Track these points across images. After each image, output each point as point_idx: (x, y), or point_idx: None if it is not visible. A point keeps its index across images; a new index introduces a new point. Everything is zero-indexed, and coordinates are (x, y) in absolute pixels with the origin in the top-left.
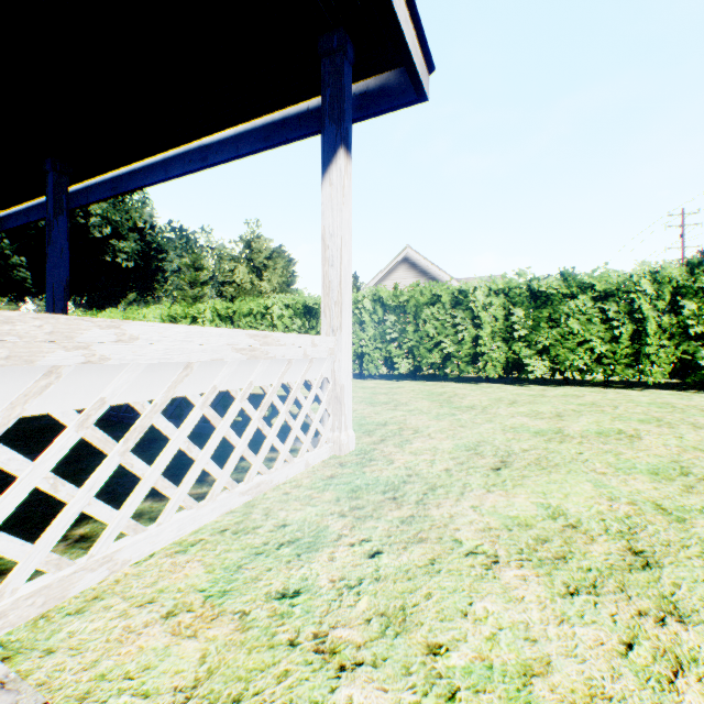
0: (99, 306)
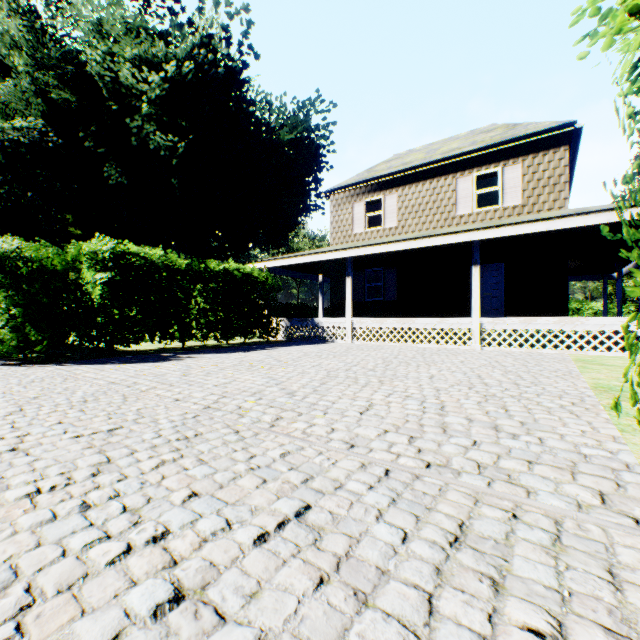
0: None
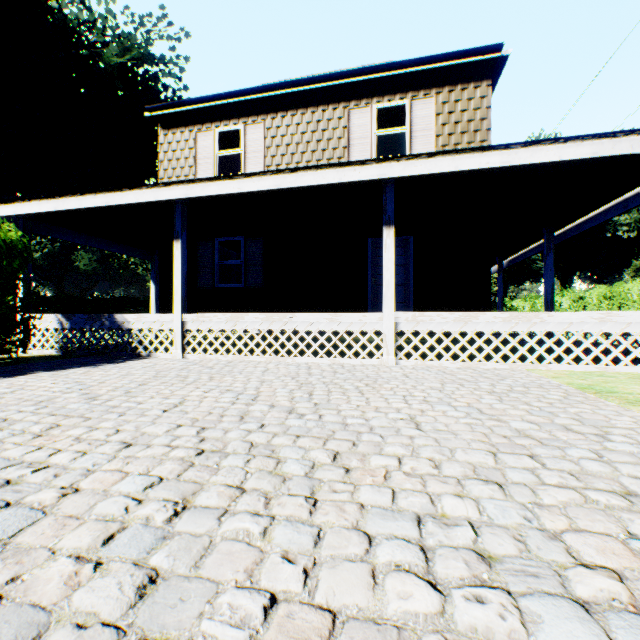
0: (599, 278)
